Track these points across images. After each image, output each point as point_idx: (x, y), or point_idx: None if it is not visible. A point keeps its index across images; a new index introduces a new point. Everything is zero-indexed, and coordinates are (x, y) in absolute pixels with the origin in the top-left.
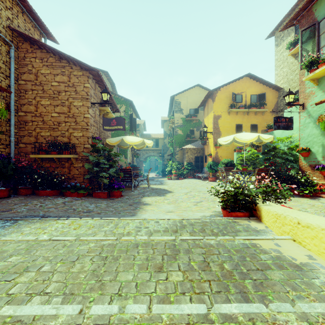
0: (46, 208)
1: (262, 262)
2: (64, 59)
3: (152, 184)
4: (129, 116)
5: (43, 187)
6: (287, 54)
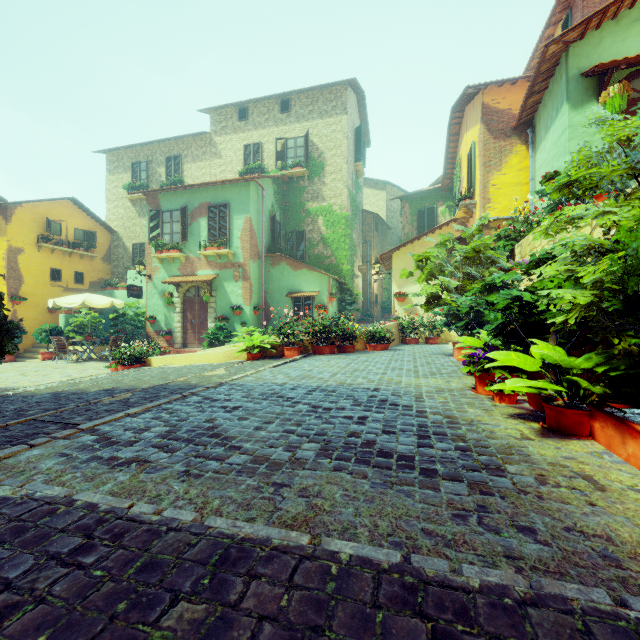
0: None
1: (167, 368)
2: None
3: None
4: None
5: None
6: (125, 196)
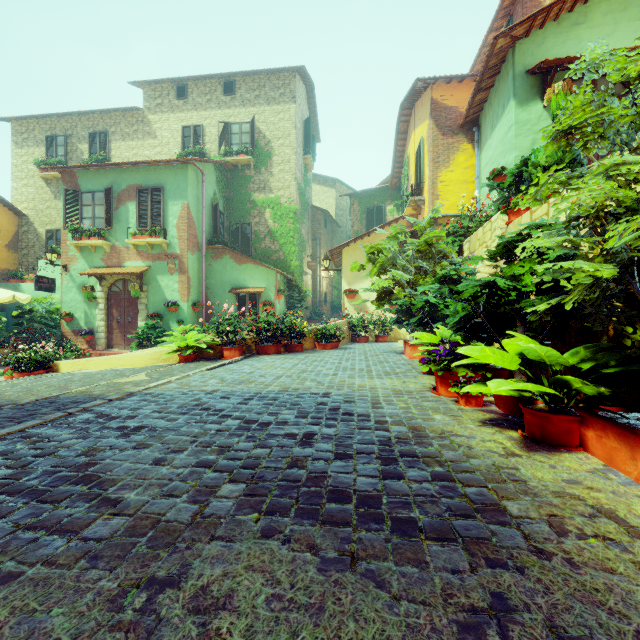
0: None
1: (78, 374)
2: None
3: None
4: None
5: None
6: (36, 173)
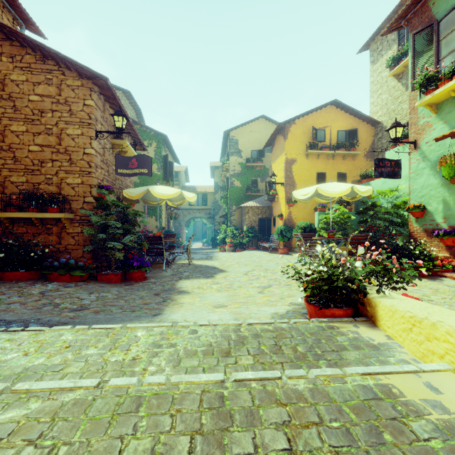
0: (6, 305)
1: (422, 448)
2: (51, 59)
3: (195, 259)
4: (163, 158)
5: (12, 266)
6: (388, 74)
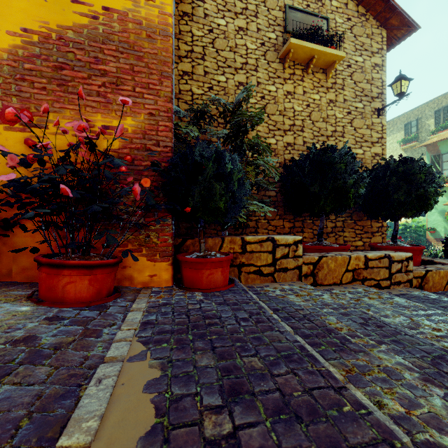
0: None
1: None
2: None
3: None
4: None
5: None
6: (399, 148)
